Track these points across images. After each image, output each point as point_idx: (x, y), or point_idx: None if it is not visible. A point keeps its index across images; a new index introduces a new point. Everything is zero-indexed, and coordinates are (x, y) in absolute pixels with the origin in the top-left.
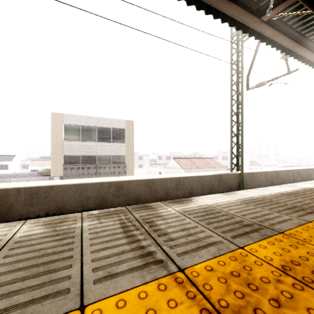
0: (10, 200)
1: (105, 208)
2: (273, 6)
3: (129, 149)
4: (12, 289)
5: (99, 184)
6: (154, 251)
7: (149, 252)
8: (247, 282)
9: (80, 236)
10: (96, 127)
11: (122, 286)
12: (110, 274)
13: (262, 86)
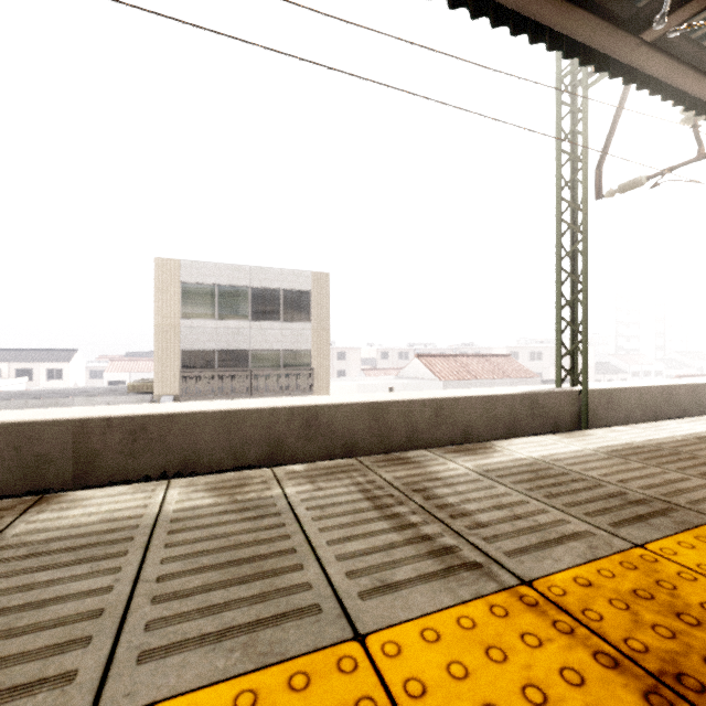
0: (92, 444)
1: (282, 465)
2: (671, 6)
3: (319, 337)
4: (212, 600)
5: (268, 412)
6: (455, 547)
7: (445, 548)
8: (674, 610)
9: (291, 513)
10: (249, 289)
11: (418, 606)
12: (384, 584)
13: (635, 188)
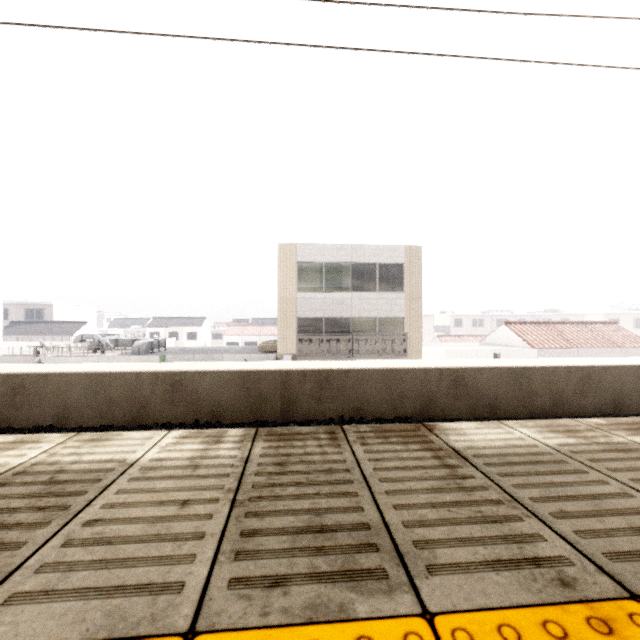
0: (293, 390)
1: (433, 419)
2: None
3: (412, 305)
4: None
5: (421, 372)
6: None
7: None
8: None
9: None
10: (350, 264)
11: None
12: None
13: None
